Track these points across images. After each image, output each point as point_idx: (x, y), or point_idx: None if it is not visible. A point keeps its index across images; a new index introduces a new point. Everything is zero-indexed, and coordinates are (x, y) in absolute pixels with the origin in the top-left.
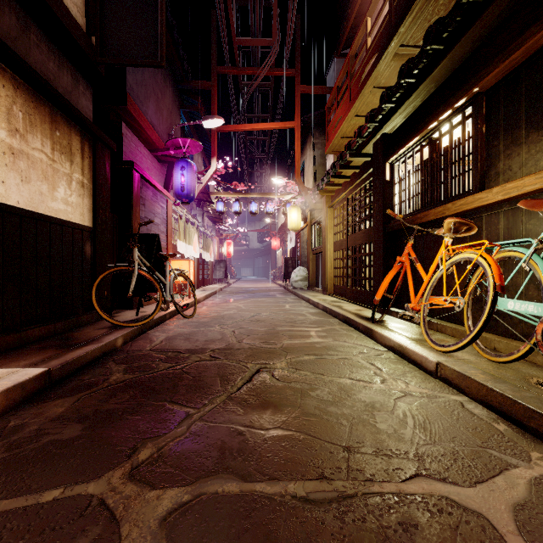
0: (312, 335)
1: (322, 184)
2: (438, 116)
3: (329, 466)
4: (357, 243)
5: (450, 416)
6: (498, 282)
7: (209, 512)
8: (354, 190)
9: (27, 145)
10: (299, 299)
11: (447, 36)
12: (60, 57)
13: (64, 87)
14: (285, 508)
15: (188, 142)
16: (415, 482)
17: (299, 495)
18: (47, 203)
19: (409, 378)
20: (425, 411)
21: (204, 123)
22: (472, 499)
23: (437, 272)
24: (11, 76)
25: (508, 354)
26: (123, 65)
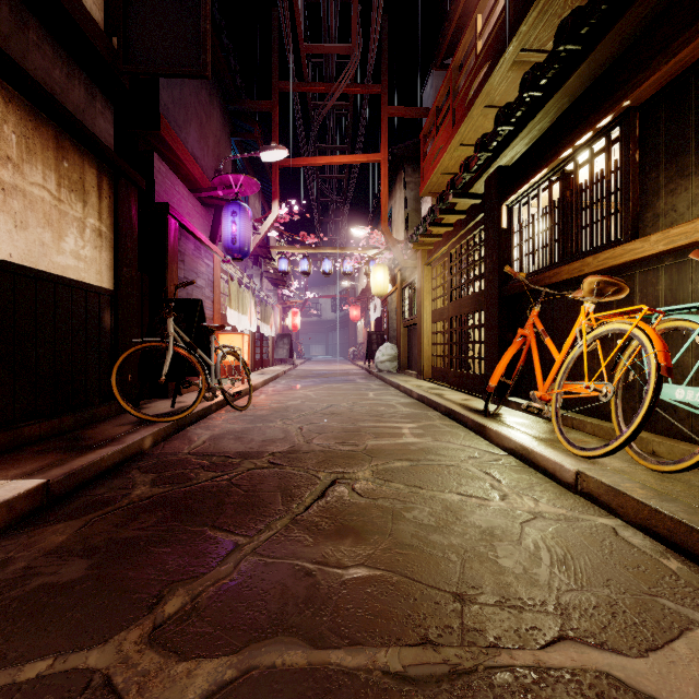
0: (405, 433)
1: (417, 235)
2: (573, 141)
3: (435, 623)
4: (463, 311)
5: (600, 548)
6: (663, 363)
7: (262, 697)
8: (459, 242)
9: (23, 179)
10: (386, 386)
11: (587, 31)
12: (70, 63)
13: (74, 104)
14: (373, 691)
15: (241, 180)
16: (559, 649)
17: (394, 671)
18: (50, 256)
19: (538, 493)
20: (564, 540)
21: (263, 155)
22: (644, 676)
23: (574, 349)
24: (0, 85)
25: (676, 460)
26: (154, 76)
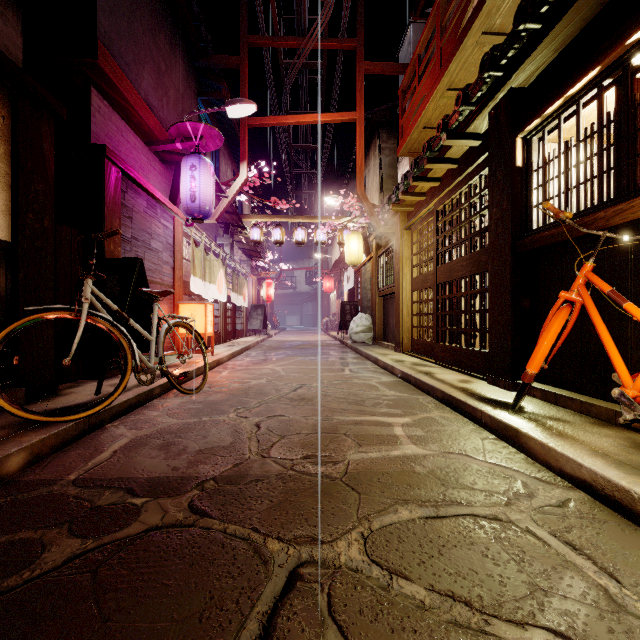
0: (399, 436)
1: (396, 195)
2: None
3: None
4: (455, 275)
5: None
6: None
7: None
8: (449, 196)
9: None
10: (362, 359)
11: None
12: None
13: None
14: None
15: (202, 130)
16: None
17: None
18: None
19: None
20: None
21: (229, 110)
22: None
23: None
24: None
25: None
26: None
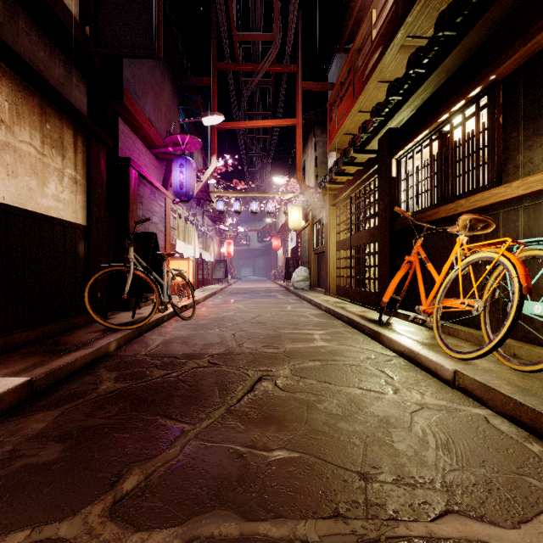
0: (316, 338)
1: (325, 182)
2: (449, 107)
3: (344, 499)
4: (361, 242)
5: (476, 433)
6: (525, 284)
7: None
8: (357, 188)
9: (14, 137)
10: (300, 300)
11: (461, 20)
12: (52, 46)
13: (55, 79)
14: None
15: (187, 139)
16: (447, 521)
17: (311, 540)
18: (36, 199)
19: (424, 388)
20: (446, 427)
21: (204, 120)
22: None
23: (451, 273)
24: None
25: (535, 362)
26: (118, 56)
